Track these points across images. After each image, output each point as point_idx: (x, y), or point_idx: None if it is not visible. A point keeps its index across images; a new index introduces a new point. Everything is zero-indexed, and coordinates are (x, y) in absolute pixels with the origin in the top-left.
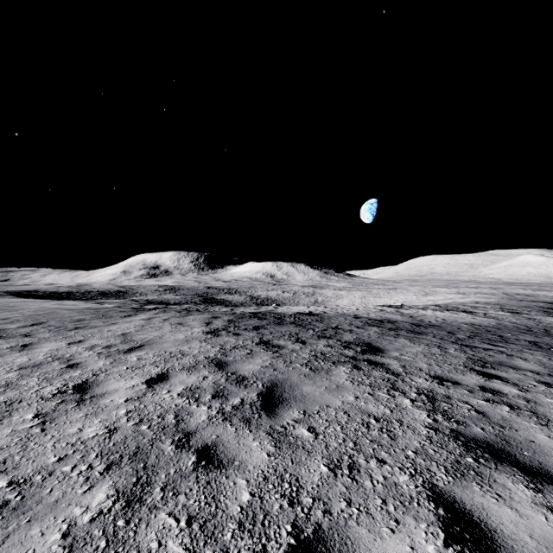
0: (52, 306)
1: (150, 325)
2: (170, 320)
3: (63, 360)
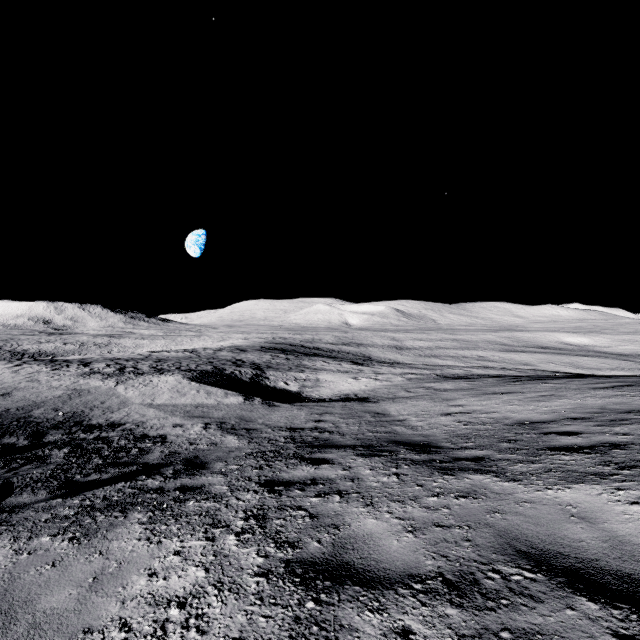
0: None
1: None
2: None
3: None
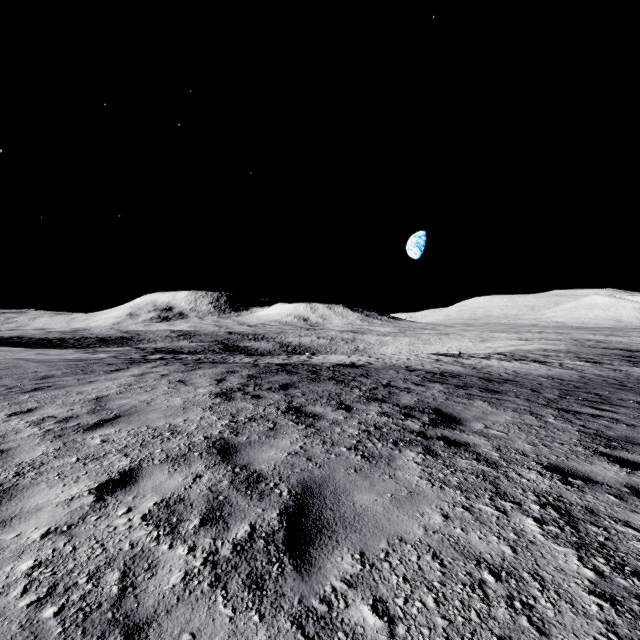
0: (30, 356)
1: (141, 383)
2: (170, 376)
3: None
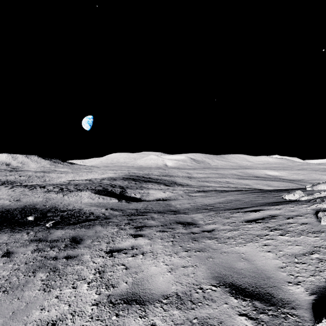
0: None
1: None
2: None
3: None
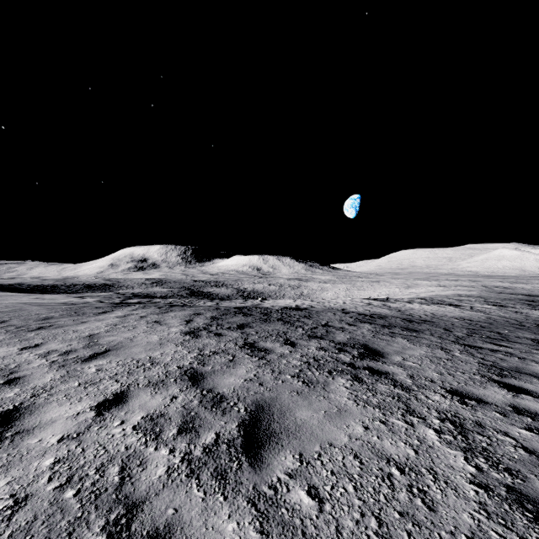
0: (30, 300)
1: (124, 324)
2: (148, 317)
3: (4, 373)
